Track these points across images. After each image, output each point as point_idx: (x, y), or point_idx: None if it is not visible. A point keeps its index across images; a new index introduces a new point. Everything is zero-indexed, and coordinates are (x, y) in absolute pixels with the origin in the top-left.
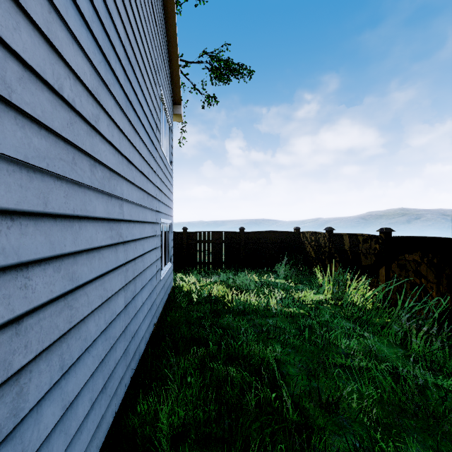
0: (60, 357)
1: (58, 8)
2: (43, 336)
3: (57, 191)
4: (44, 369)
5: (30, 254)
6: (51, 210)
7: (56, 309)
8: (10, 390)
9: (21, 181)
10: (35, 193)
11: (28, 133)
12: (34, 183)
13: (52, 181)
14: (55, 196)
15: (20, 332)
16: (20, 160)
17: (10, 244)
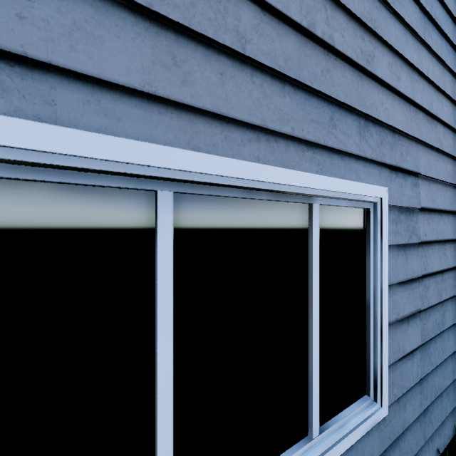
0: (455, 309)
1: (455, 73)
2: (450, 288)
3: (454, 196)
4: (450, 310)
5: (446, 236)
6: (453, 209)
7: (454, 275)
8: (440, 309)
9: (443, 193)
10: (447, 199)
11: (445, 164)
12: (447, 193)
13: (452, 190)
14: (454, 200)
15: (442, 279)
16: (442, 181)
17: (441, 229)
